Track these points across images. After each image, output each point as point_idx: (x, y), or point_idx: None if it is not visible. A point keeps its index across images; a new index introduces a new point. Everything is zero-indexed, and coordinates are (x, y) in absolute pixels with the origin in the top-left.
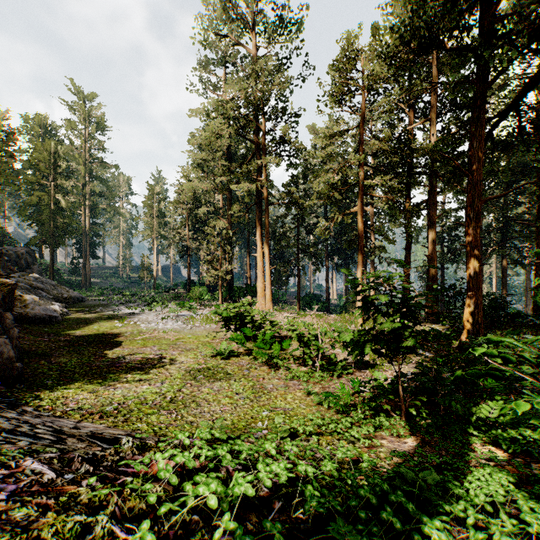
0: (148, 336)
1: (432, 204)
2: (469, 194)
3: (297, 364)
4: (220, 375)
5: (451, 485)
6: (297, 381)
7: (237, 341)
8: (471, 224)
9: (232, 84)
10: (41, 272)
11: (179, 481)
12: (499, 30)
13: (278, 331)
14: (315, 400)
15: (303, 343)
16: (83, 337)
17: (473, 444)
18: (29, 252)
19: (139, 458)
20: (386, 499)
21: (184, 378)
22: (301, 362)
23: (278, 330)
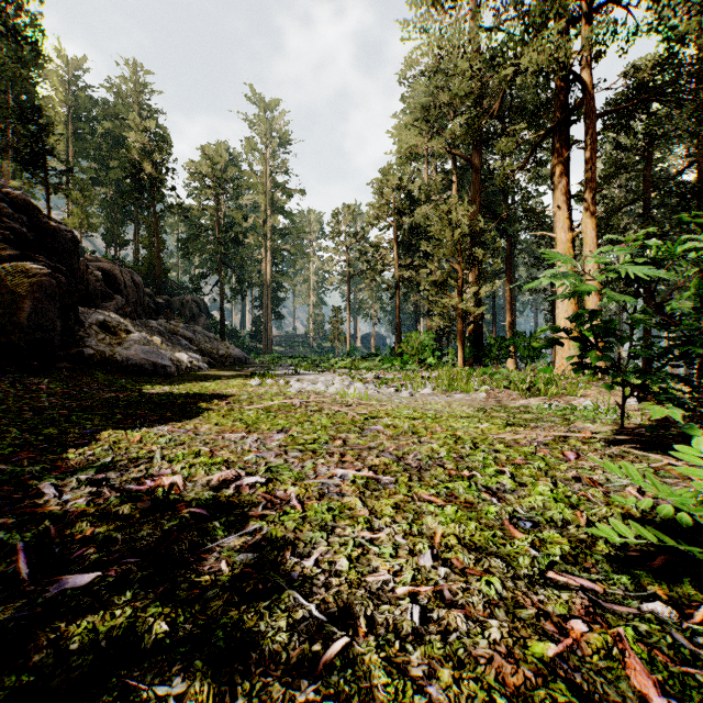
0: (288, 403)
1: None
2: None
3: None
4: None
5: None
6: None
7: None
8: None
9: None
10: (209, 328)
11: None
12: None
13: None
14: None
15: None
16: (150, 396)
17: None
18: (197, 302)
19: None
20: None
21: None
22: None
23: None
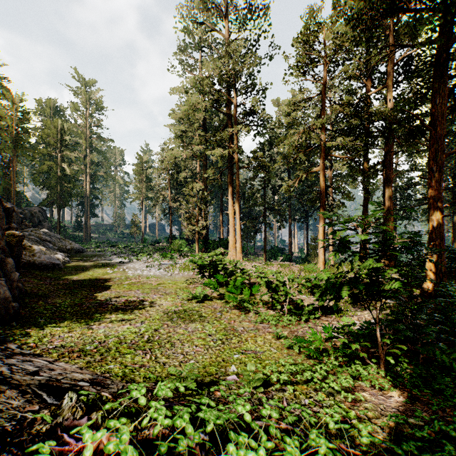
0: (133, 281)
1: (389, 164)
2: (431, 148)
3: (265, 308)
4: (195, 317)
5: None
6: (266, 324)
7: (211, 286)
8: (433, 176)
9: (207, 63)
10: (50, 228)
11: None
12: None
13: (247, 278)
14: (286, 344)
15: (271, 289)
16: (79, 282)
17: None
18: (40, 211)
19: (81, 423)
20: None
21: (162, 319)
22: (269, 306)
23: (247, 277)
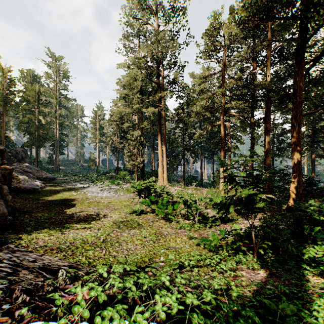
0: (91, 200)
1: (268, 119)
2: (294, 111)
3: (183, 219)
4: (135, 225)
5: (303, 313)
6: (183, 230)
7: (146, 204)
8: (295, 130)
9: (143, 47)
10: (30, 163)
11: (94, 309)
12: (315, 3)
13: (171, 198)
14: (195, 242)
15: (187, 206)
16: (53, 201)
17: (306, 276)
18: (23, 151)
19: (70, 287)
20: (253, 323)
21: (112, 227)
22: (186, 217)
23: (171, 197)
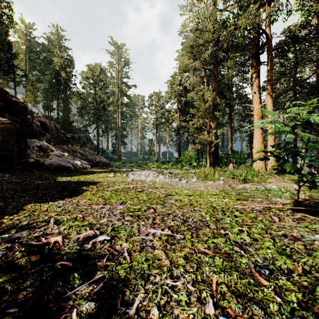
0: (126, 187)
1: None
2: None
3: None
4: None
5: None
6: None
7: None
8: None
9: None
10: (91, 149)
11: None
12: None
13: None
14: None
15: None
16: (59, 183)
17: None
18: (86, 137)
19: None
20: None
21: None
22: None
23: None
